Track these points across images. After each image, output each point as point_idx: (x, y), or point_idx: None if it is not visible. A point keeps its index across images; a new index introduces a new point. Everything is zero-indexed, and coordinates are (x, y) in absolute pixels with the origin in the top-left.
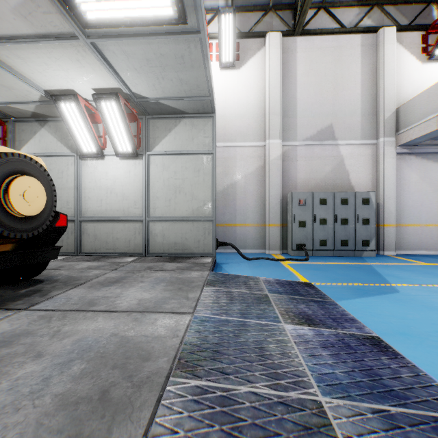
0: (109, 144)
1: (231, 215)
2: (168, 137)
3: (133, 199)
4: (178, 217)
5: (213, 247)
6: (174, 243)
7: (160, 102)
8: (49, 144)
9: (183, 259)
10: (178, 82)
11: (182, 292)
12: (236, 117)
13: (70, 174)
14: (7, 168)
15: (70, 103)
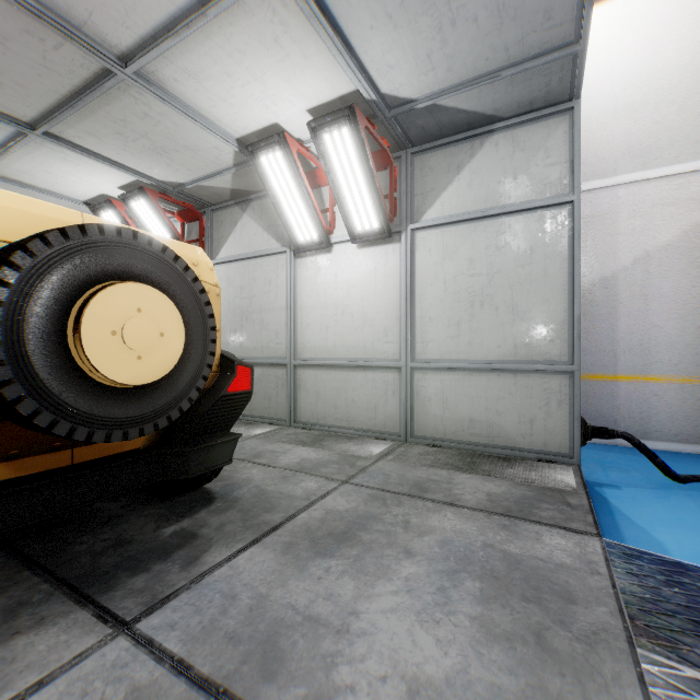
0: (339, 222)
1: (603, 355)
2: (453, 184)
3: (382, 324)
4: (479, 361)
5: (574, 440)
6: (467, 419)
7: (439, 106)
8: (253, 237)
9: (494, 462)
10: (491, 22)
11: (559, 675)
12: (617, 114)
13: (280, 285)
14: (82, 263)
15: (274, 152)
